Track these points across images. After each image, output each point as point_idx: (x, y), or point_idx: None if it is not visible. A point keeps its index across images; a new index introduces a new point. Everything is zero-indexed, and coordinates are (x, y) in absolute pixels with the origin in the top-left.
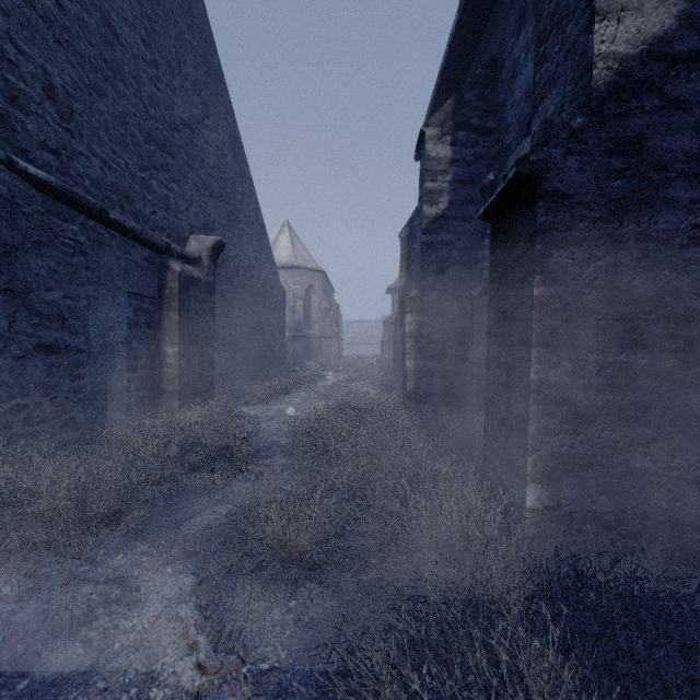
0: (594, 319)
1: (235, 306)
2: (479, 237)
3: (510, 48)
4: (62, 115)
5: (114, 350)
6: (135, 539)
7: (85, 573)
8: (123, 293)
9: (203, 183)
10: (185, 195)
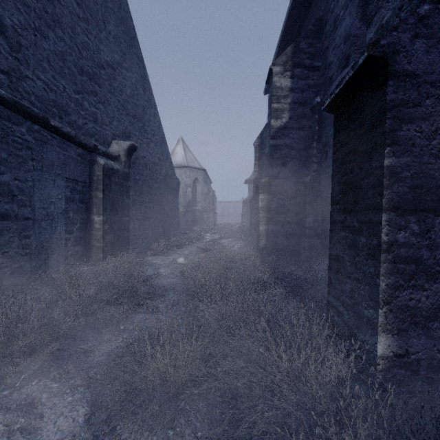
0: (439, 186)
1: (144, 190)
2: (310, 141)
3: (332, 9)
4: (12, 47)
5: (54, 218)
6: (50, 365)
7: (3, 399)
8: (61, 178)
9: (122, 105)
10: (108, 113)
